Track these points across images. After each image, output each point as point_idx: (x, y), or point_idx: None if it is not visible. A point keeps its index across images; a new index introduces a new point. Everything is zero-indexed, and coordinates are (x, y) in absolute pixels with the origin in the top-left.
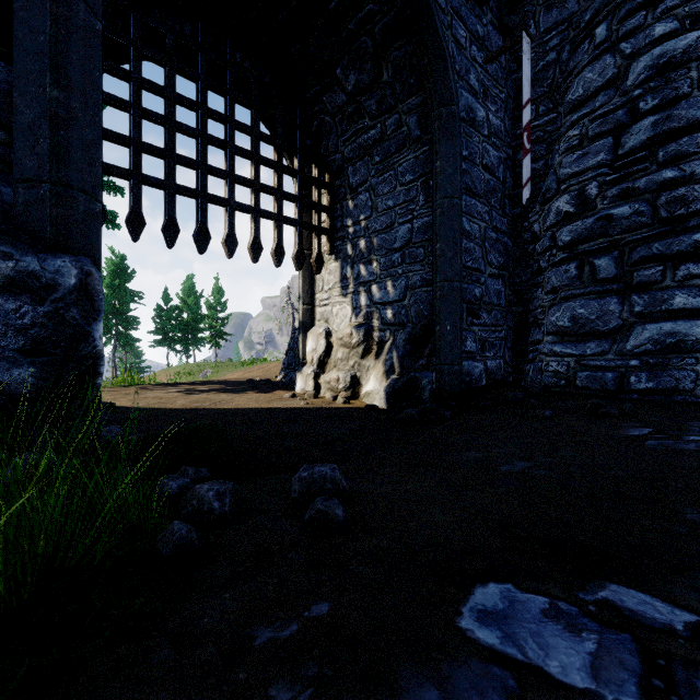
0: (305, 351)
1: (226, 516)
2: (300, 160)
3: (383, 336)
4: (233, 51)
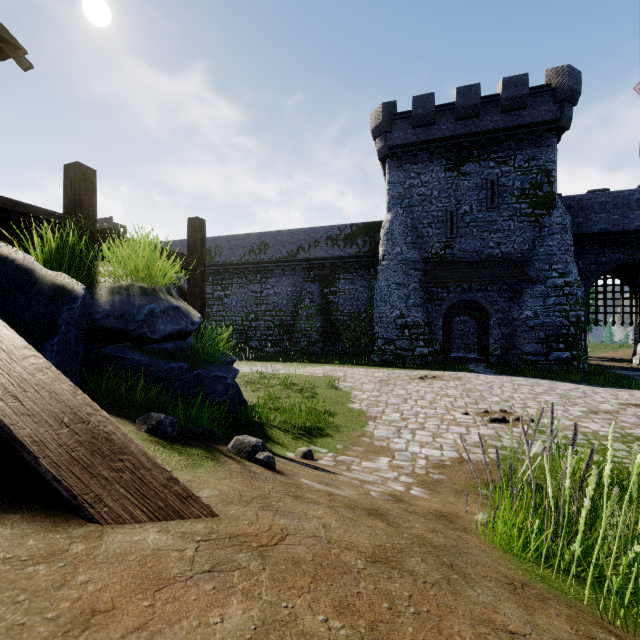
0: (636, 350)
1: (605, 368)
2: (631, 294)
3: None
4: (605, 275)
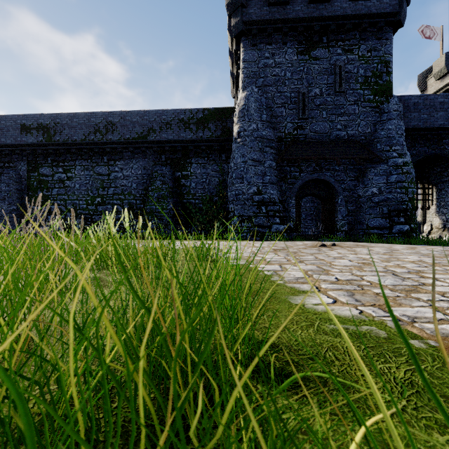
0: (423, 229)
1: None
2: (422, 185)
3: None
4: None
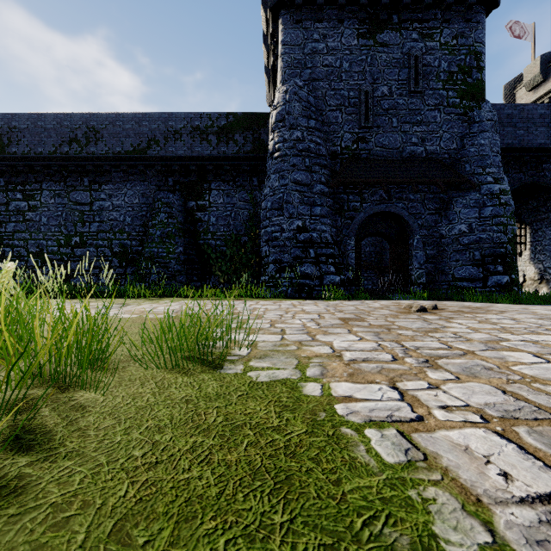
0: None
1: None
2: None
3: (548, 277)
4: None
